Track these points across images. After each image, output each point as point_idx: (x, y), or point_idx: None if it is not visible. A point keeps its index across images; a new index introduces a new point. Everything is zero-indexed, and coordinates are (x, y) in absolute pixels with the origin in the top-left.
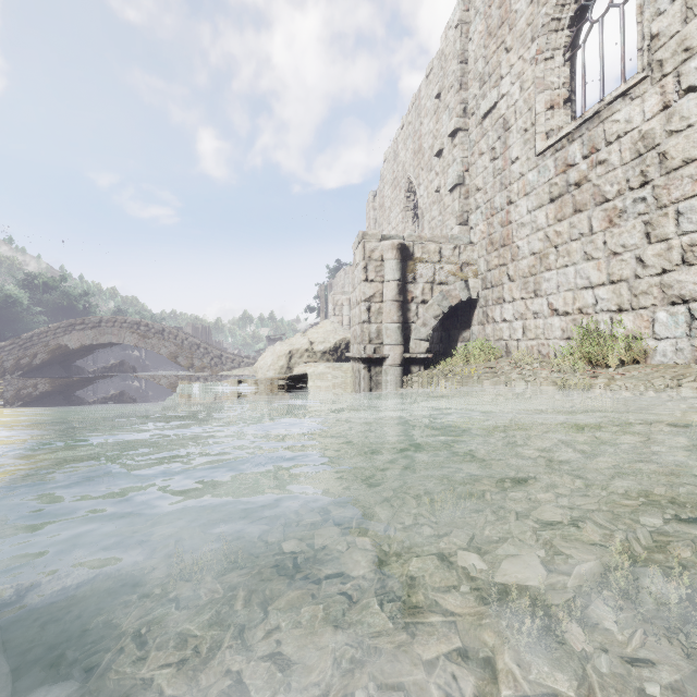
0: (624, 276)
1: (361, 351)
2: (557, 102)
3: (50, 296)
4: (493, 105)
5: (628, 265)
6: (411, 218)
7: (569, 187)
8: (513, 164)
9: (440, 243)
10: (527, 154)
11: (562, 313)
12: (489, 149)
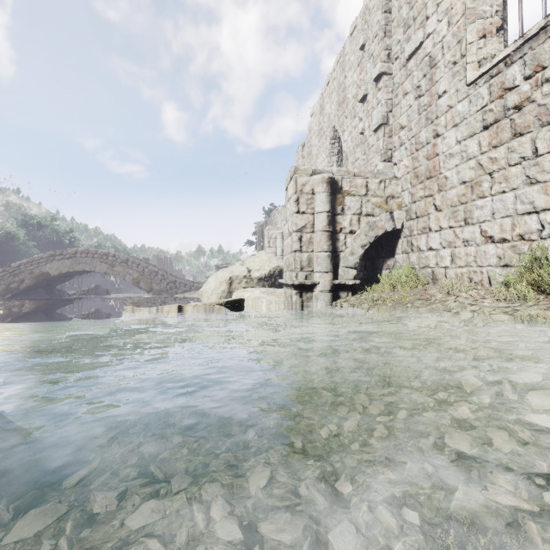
0: None
1: (293, 278)
2: (489, 31)
3: (43, 233)
4: (419, 45)
5: None
6: (335, 162)
7: (506, 112)
8: (440, 98)
9: (367, 177)
10: (456, 85)
11: (498, 240)
12: (414, 88)
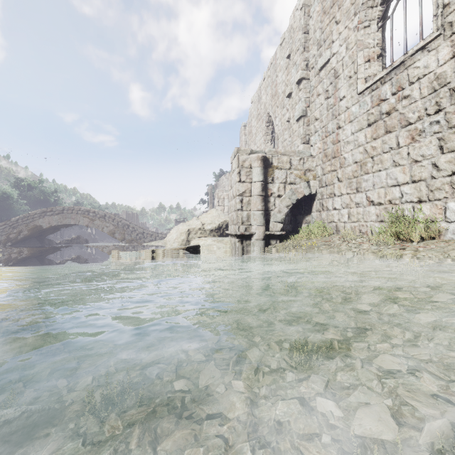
0: (423, 177)
1: (236, 229)
2: (372, 57)
3: (32, 193)
4: (327, 60)
5: (426, 169)
6: (269, 140)
7: (381, 115)
8: (341, 101)
9: (290, 156)
10: (351, 93)
11: (377, 203)
12: (324, 91)
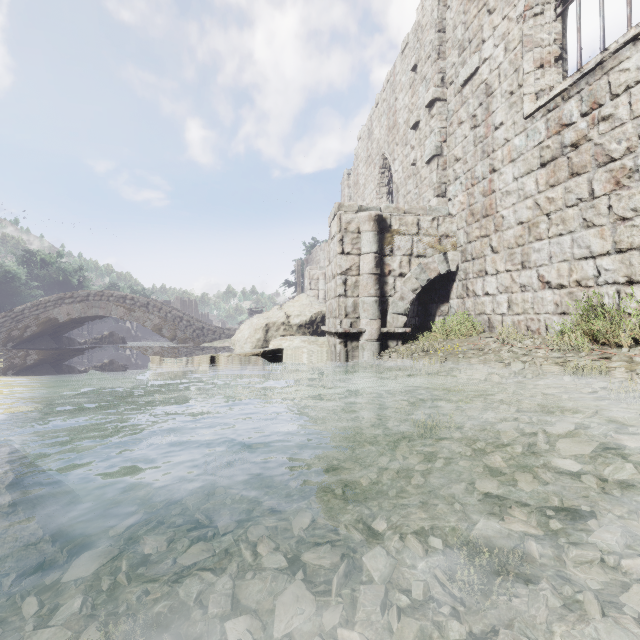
0: (636, 243)
1: (336, 325)
2: (547, 60)
3: (47, 272)
4: (474, 70)
5: None
6: (385, 194)
7: (563, 149)
8: (497, 130)
9: (418, 215)
10: (513, 117)
11: (555, 285)
12: (469, 117)
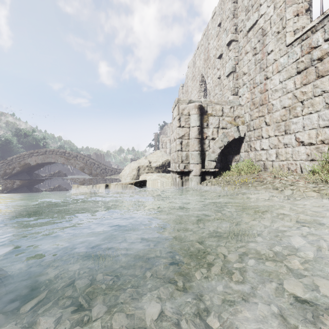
0: None
1: (176, 167)
2: (301, 11)
3: (27, 140)
4: (255, 22)
5: None
6: (202, 96)
7: (312, 62)
8: (269, 55)
9: (222, 105)
10: (279, 46)
11: (307, 143)
12: (252, 49)
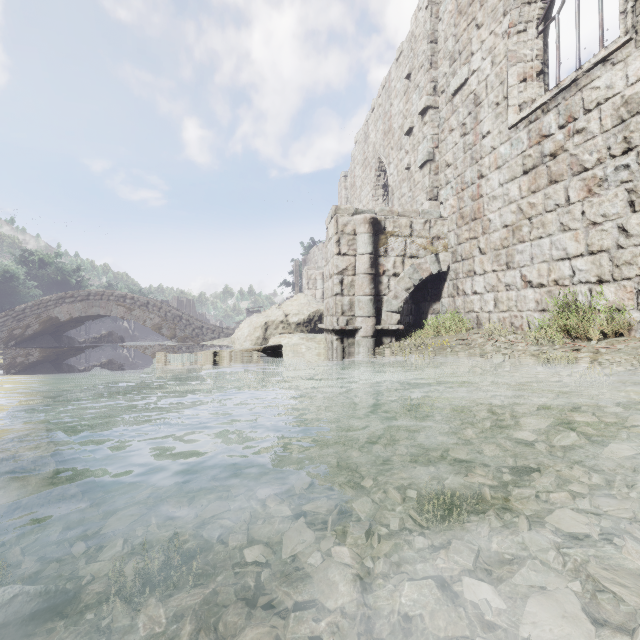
0: (605, 246)
1: (333, 323)
2: (530, 75)
3: (45, 272)
4: (464, 81)
5: (610, 234)
6: (381, 196)
7: (543, 158)
8: (484, 139)
9: (411, 217)
10: (499, 127)
11: (536, 284)
12: (459, 125)
